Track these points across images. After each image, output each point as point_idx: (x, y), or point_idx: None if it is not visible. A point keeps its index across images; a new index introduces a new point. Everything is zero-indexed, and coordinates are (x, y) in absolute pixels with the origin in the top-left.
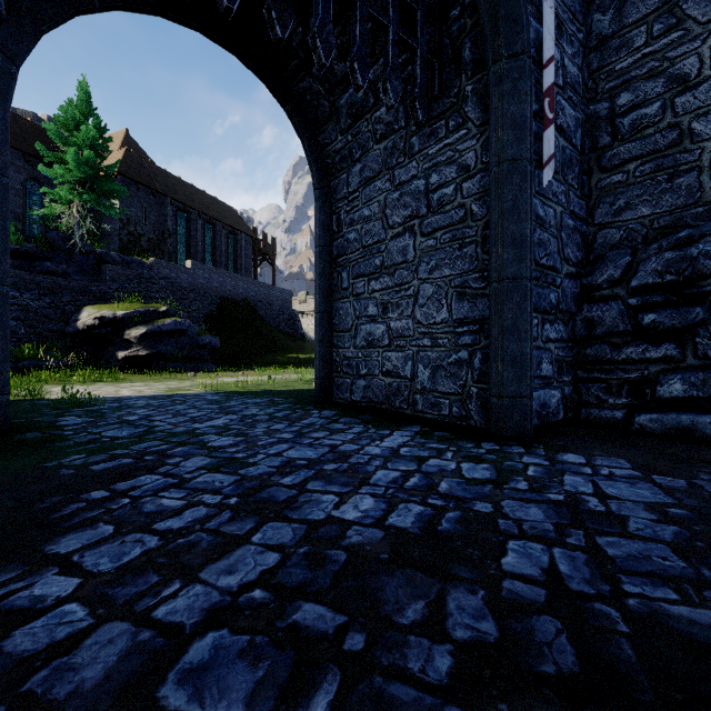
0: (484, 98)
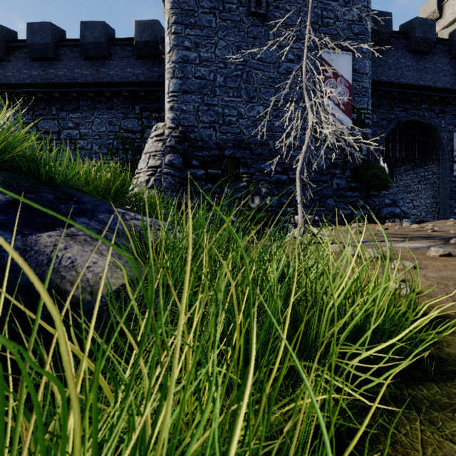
0: (438, 160)
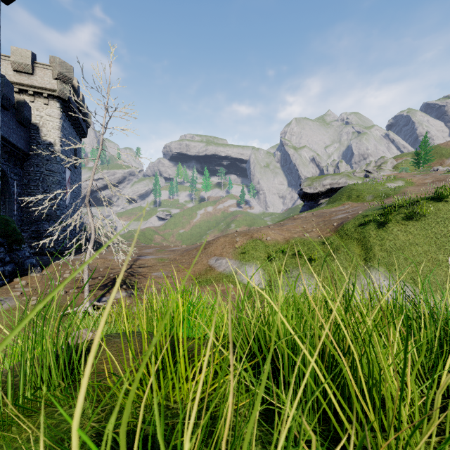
0: (4, 201)
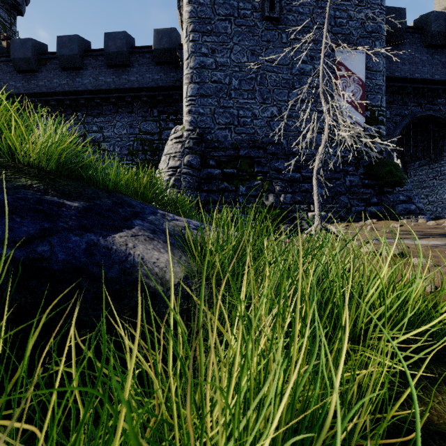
0: None
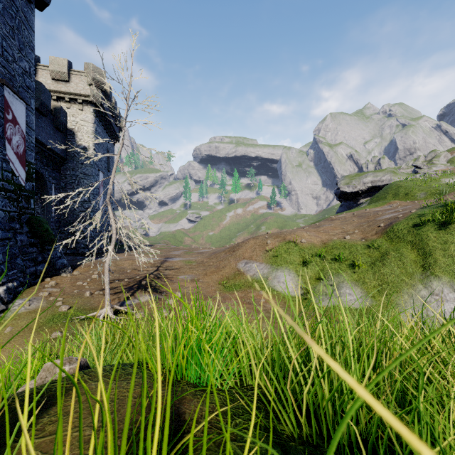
0: (43, 203)
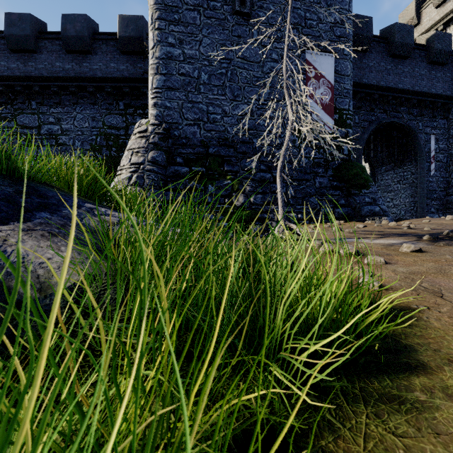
0: (416, 161)
